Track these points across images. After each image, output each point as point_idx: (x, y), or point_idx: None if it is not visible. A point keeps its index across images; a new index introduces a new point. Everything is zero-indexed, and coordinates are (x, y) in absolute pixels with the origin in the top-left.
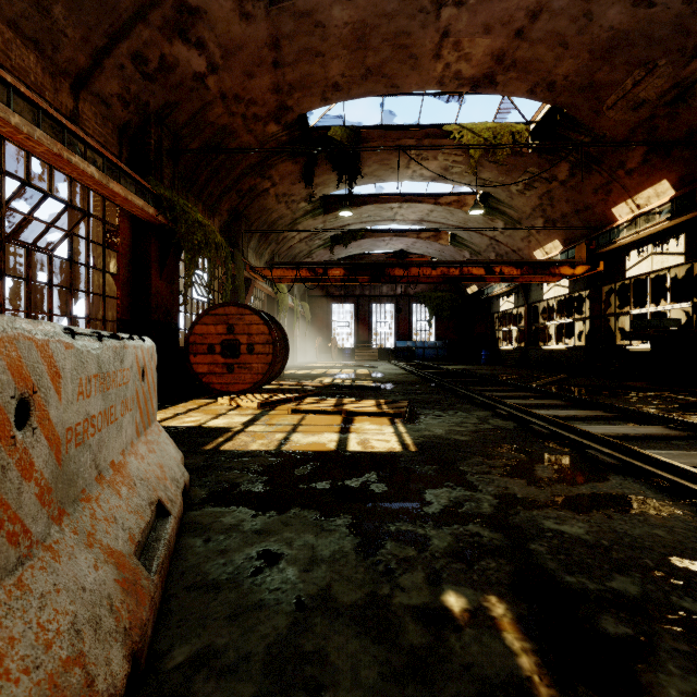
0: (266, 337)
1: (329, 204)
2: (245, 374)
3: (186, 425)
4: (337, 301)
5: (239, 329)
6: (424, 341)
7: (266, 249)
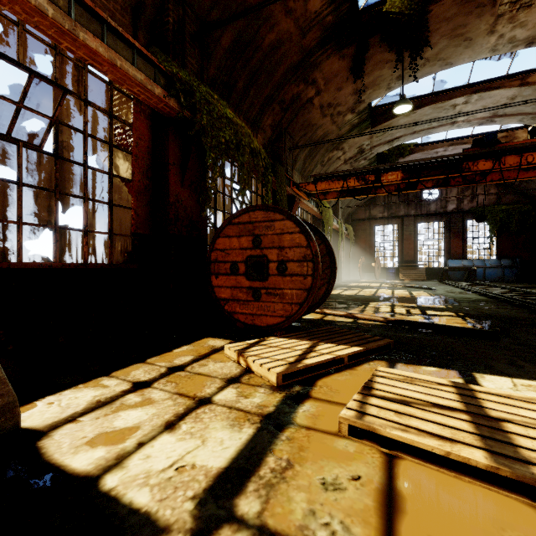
0: (302, 250)
1: (377, 116)
2: (275, 302)
3: (79, 461)
4: (379, 222)
5: (266, 241)
6: (483, 260)
7: (311, 172)
